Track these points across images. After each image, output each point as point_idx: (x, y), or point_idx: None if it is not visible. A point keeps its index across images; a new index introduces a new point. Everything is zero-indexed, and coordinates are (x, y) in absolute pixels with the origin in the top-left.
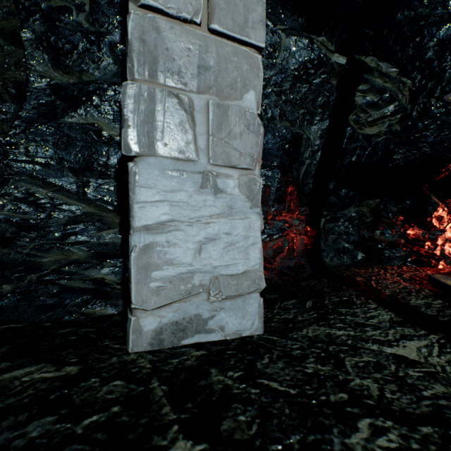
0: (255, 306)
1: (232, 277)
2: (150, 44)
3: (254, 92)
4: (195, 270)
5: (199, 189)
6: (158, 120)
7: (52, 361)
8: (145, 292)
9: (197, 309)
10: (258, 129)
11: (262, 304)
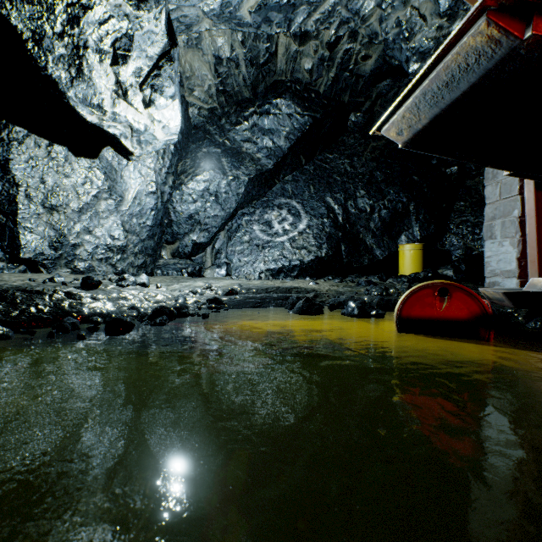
0: (514, 282)
1: (506, 271)
2: (487, 213)
3: (517, 210)
4: (495, 269)
5: (497, 246)
6: (488, 231)
7: (473, 285)
8: (485, 273)
9: (497, 279)
10: (515, 223)
11: (518, 282)
